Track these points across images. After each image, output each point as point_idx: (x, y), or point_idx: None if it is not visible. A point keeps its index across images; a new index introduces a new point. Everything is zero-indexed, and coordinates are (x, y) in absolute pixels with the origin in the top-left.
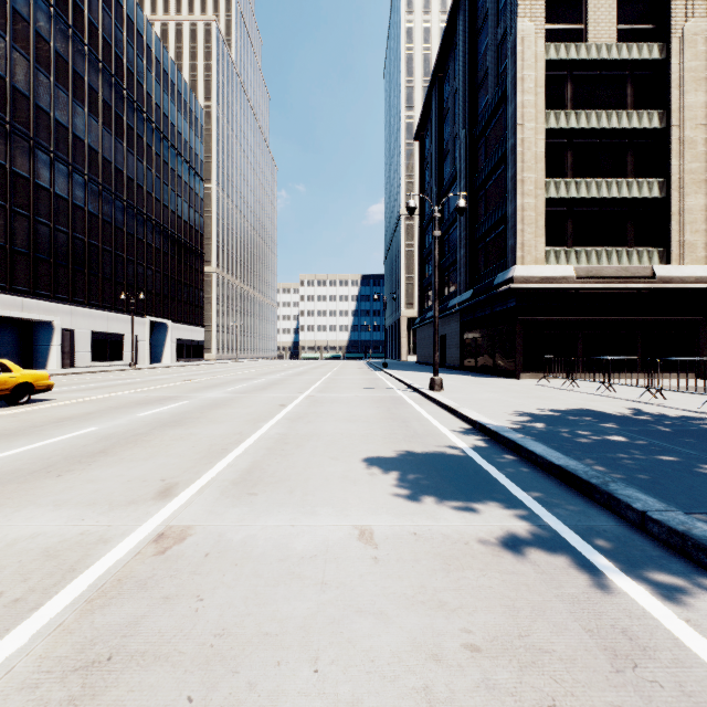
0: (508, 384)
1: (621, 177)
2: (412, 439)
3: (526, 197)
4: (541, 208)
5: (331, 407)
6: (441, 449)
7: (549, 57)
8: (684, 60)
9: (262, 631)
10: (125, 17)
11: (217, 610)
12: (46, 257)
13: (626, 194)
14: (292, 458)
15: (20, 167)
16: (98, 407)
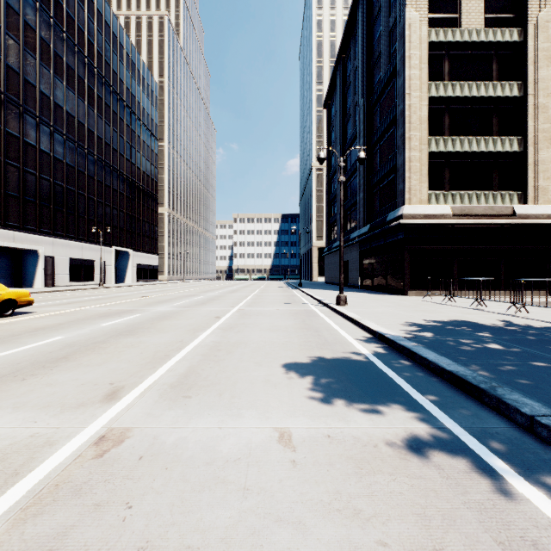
0: (399, 300)
1: (488, 135)
2: (323, 346)
3: (412, 151)
4: (425, 159)
5: (257, 318)
6: (348, 355)
7: (431, 40)
8: (538, 42)
9: (184, 544)
10: (95, 10)
11: (143, 519)
12: (33, 200)
13: (492, 149)
14: (223, 364)
15: (12, 128)
16: (68, 318)
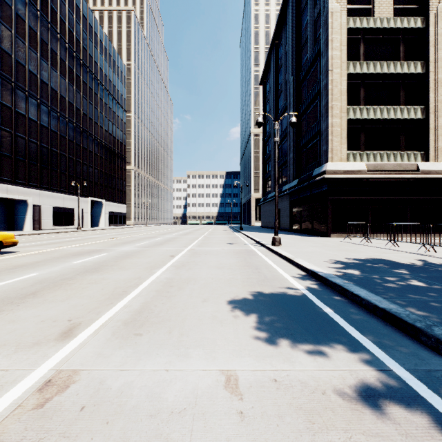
0: (323, 241)
1: (396, 105)
2: (263, 282)
3: (334, 118)
4: (344, 125)
5: (206, 257)
6: (286, 291)
7: (349, 26)
8: (438, 28)
9: None
10: (75, 5)
11: None
12: (23, 159)
13: (400, 116)
14: (174, 300)
15: (5, 100)
16: (46, 257)
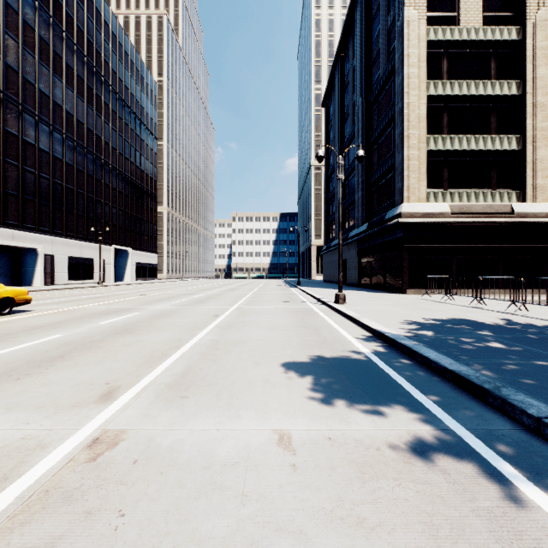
0: (397, 298)
1: (486, 133)
2: (323, 345)
3: (411, 149)
4: (423, 158)
5: (256, 317)
6: (347, 354)
7: (429, 39)
8: (536, 40)
9: None
10: (95, 10)
11: (136, 528)
12: (32, 198)
13: (491, 147)
14: (221, 363)
15: (11, 127)
16: (66, 317)
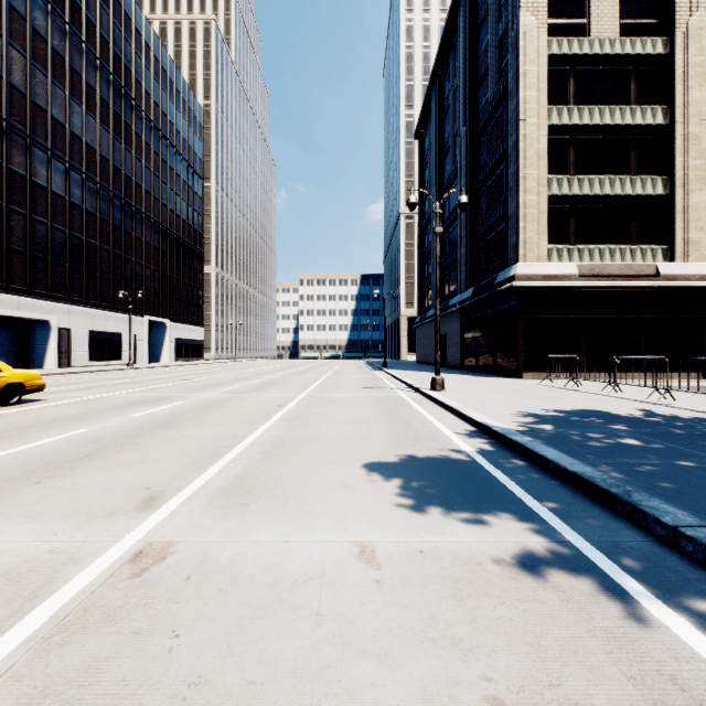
0: (511, 384)
1: (624, 174)
2: (415, 442)
3: (528, 194)
4: (544, 205)
5: (330, 407)
6: (445, 453)
7: (551, 52)
8: (688, 55)
9: (245, 678)
10: (123, 14)
11: (194, 650)
12: (43, 256)
13: (630, 191)
14: (287, 464)
15: (16, 164)
16: (90, 407)
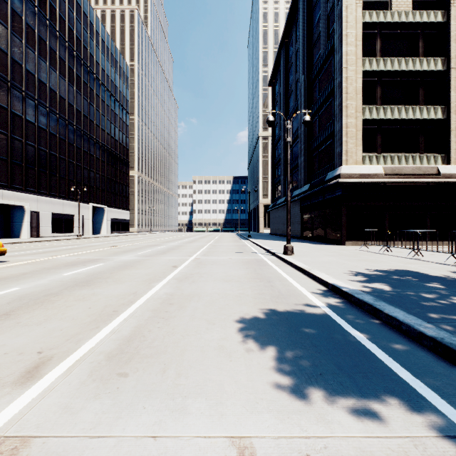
0: (339, 250)
1: (415, 104)
2: (278, 299)
3: (349, 118)
4: (360, 126)
5: (211, 268)
6: (305, 310)
7: (365, 21)
8: None
9: None
10: (75, 2)
11: None
12: (20, 163)
13: (419, 116)
14: (172, 322)
15: (1, 100)
16: (35, 268)
